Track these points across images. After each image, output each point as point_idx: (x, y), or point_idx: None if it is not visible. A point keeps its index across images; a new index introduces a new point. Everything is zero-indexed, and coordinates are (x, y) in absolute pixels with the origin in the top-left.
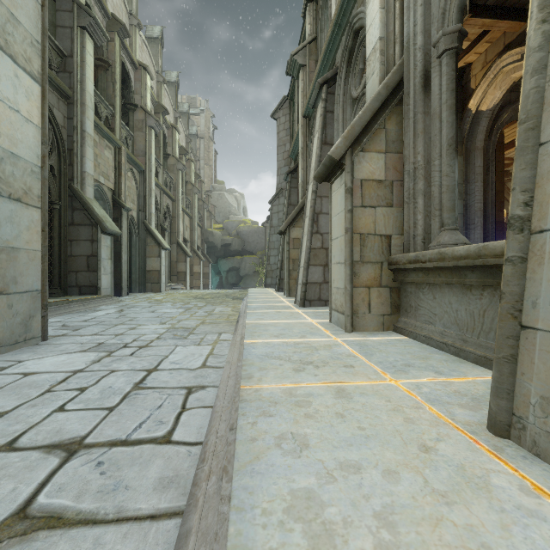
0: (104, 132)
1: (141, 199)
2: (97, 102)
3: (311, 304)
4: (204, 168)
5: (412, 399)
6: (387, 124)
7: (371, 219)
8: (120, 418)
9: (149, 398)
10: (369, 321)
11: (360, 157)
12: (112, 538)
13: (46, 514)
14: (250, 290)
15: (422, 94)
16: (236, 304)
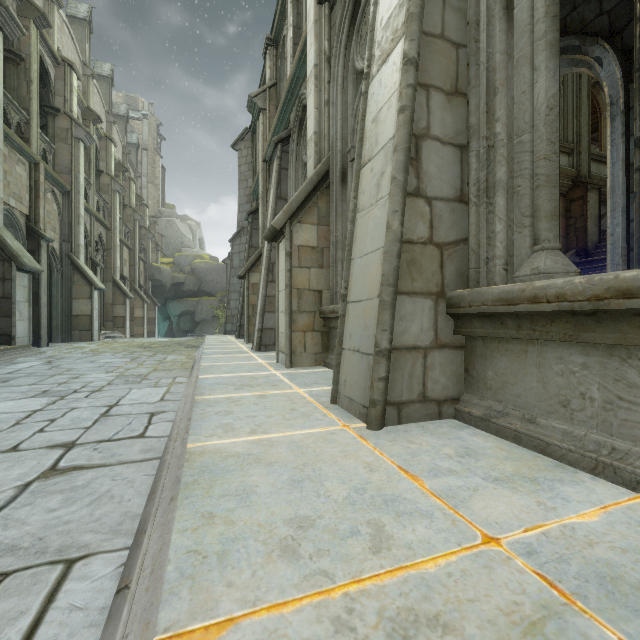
0: (16, 144)
1: (65, 227)
2: (6, 105)
3: (267, 349)
4: (147, 188)
5: (303, 396)
6: (319, 202)
7: (307, 277)
8: (99, 431)
9: (119, 420)
10: (305, 359)
11: (298, 227)
12: (120, 469)
13: (72, 467)
14: (207, 338)
15: (341, 186)
16: (191, 352)
